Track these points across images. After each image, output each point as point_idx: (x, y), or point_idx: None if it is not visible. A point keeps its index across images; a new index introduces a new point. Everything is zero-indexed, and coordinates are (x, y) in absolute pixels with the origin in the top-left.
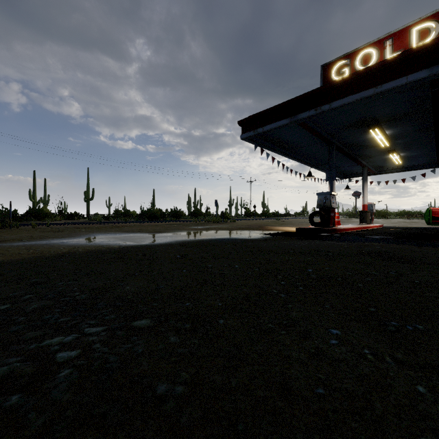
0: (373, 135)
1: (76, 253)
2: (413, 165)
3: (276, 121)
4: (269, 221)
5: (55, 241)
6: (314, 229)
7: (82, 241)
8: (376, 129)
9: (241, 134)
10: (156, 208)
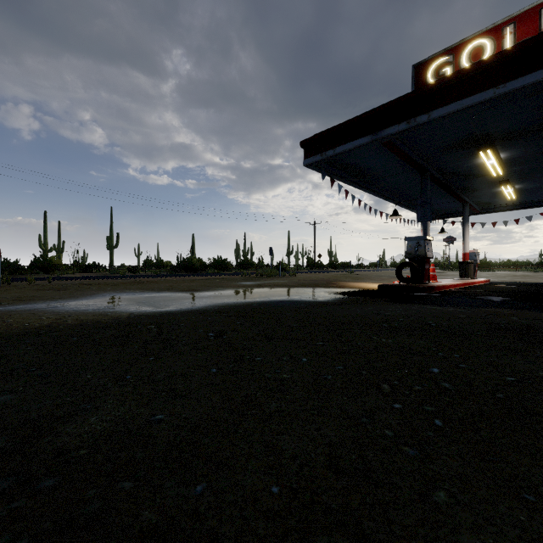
0: (482, 159)
1: (59, 327)
2: (529, 201)
3: (352, 140)
4: (339, 274)
5: (46, 305)
6: (404, 287)
7: (83, 305)
8: (489, 150)
9: (304, 159)
10: (195, 257)
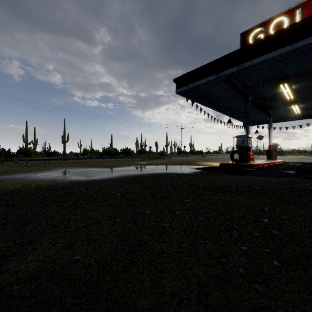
0: (281, 89)
1: (25, 189)
2: (308, 115)
3: (205, 78)
4: (196, 157)
5: (21, 176)
6: (235, 164)
7: (43, 176)
8: (286, 83)
9: (176, 89)
10: (113, 147)
